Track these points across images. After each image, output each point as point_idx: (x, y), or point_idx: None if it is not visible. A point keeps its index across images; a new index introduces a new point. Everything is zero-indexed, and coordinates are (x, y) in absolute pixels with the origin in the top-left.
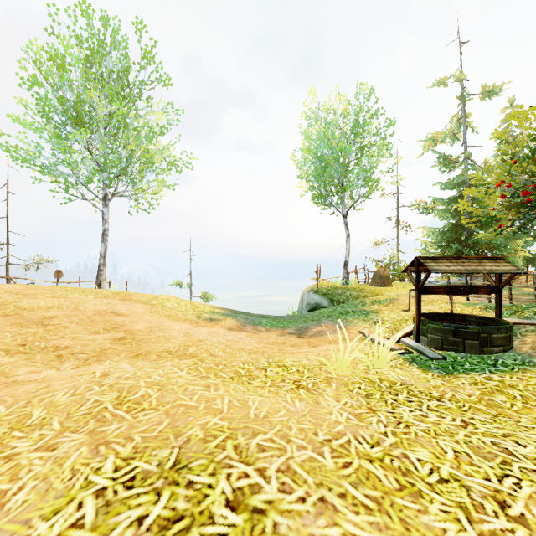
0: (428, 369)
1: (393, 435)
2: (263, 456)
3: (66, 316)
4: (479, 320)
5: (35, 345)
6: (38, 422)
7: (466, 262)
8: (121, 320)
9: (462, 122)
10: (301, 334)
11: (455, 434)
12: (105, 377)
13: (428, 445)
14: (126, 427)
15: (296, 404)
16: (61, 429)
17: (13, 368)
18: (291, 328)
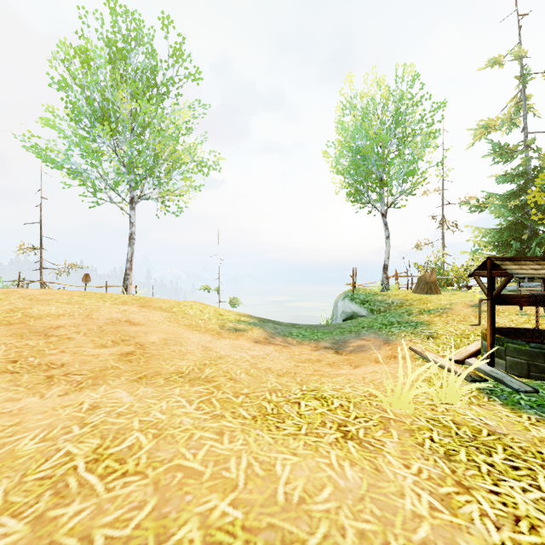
0: (518, 408)
1: None
2: None
3: (75, 325)
4: None
5: (28, 362)
6: None
7: None
8: (135, 330)
9: (521, 106)
10: (339, 349)
11: None
12: (92, 411)
13: None
14: (91, 511)
15: (347, 473)
16: (1, 506)
17: None
18: (326, 341)
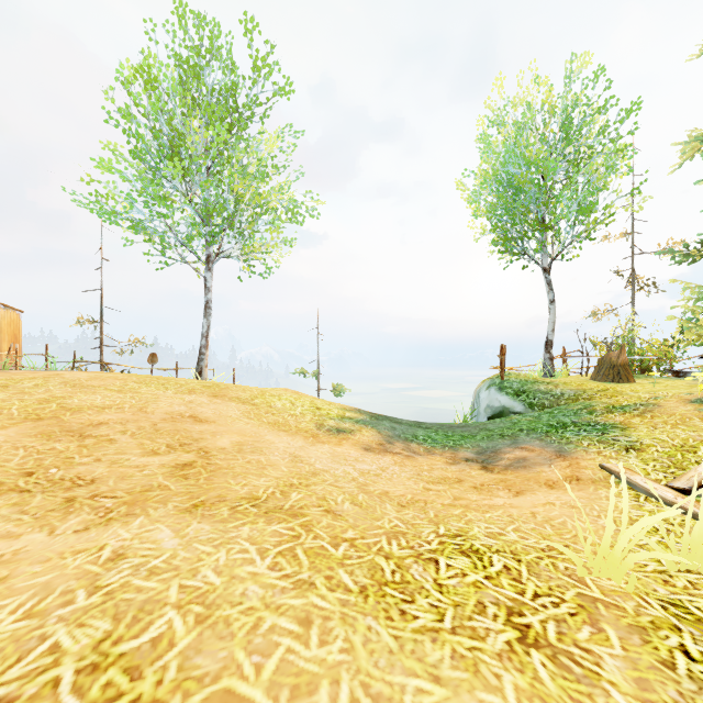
0: None
1: None
2: None
3: (122, 421)
4: None
5: (47, 475)
6: None
7: None
8: (200, 430)
9: None
10: (488, 463)
11: None
12: (113, 563)
13: None
14: None
15: None
16: None
17: None
18: (468, 449)
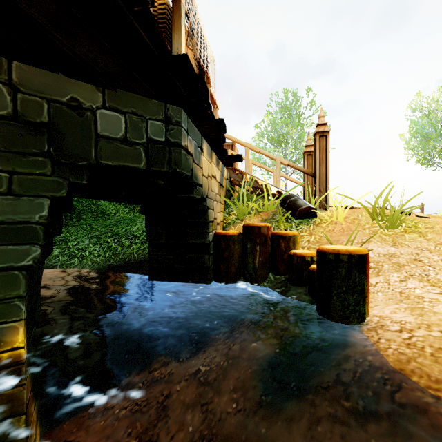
0: None
1: None
2: None
3: None
4: None
5: None
6: None
7: None
8: None
9: None
10: None
11: None
12: None
13: None
14: None
15: None
16: None
17: None
18: None
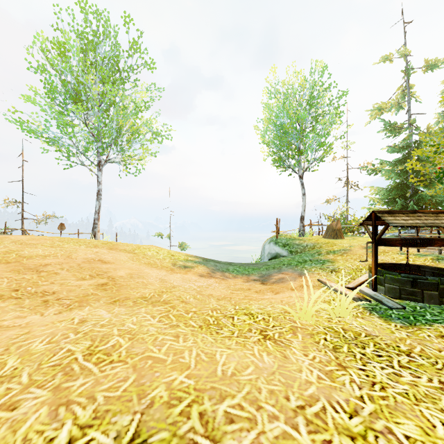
0: (389, 319)
1: (370, 401)
2: (231, 429)
3: (59, 263)
4: (434, 270)
5: (27, 290)
6: (9, 373)
7: (423, 216)
8: (106, 267)
9: (406, 93)
10: (264, 281)
11: (437, 399)
12: (82, 324)
13: (412, 416)
14: (92, 383)
15: (264, 359)
16: (28, 382)
17: (2, 313)
18: (255, 275)
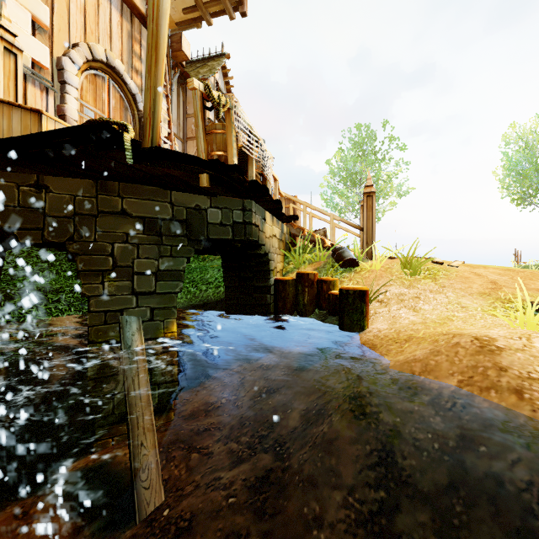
0: None
1: None
2: None
3: None
4: None
5: None
6: None
7: None
8: None
9: None
10: None
11: None
12: None
13: None
14: None
15: None
16: None
17: None
18: None
